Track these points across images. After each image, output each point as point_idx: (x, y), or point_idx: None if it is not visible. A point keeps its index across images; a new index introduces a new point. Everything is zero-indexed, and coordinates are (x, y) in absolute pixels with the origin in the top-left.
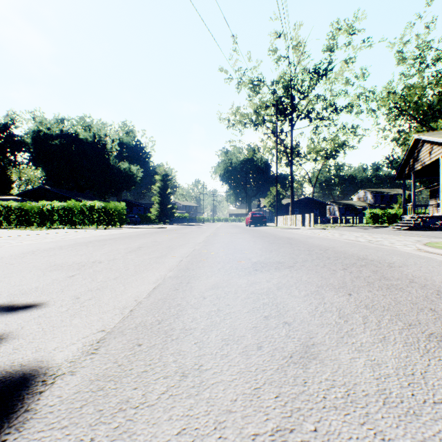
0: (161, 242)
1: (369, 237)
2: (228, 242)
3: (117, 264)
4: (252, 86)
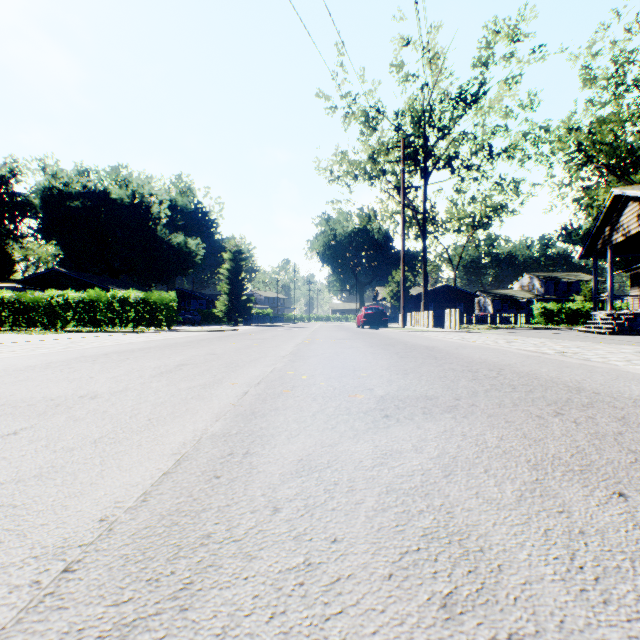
0: (222, 354)
1: (557, 347)
2: (332, 355)
3: (123, 402)
4: (366, 119)
